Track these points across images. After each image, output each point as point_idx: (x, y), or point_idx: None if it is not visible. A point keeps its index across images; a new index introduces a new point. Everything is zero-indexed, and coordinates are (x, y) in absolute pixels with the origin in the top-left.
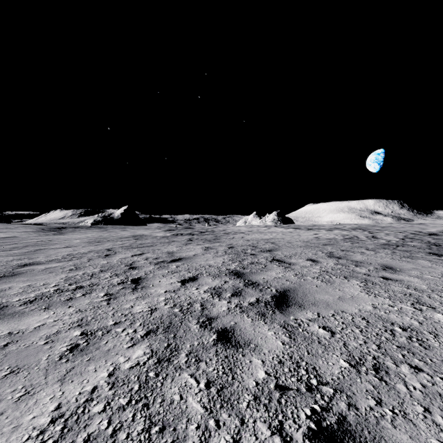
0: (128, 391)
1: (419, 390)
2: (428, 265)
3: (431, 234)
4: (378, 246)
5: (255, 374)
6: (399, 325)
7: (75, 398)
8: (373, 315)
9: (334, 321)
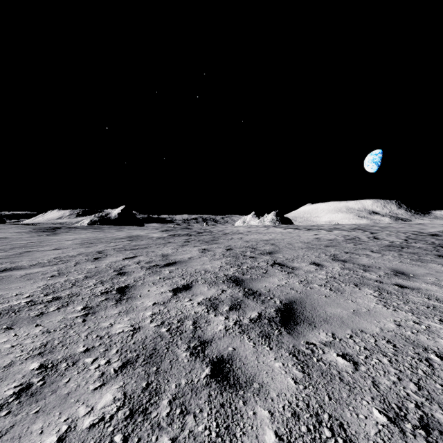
0: None
1: None
2: (442, 270)
3: (433, 234)
4: (382, 247)
5: (262, 436)
6: (435, 351)
7: None
8: (399, 336)
9: (354, 345)
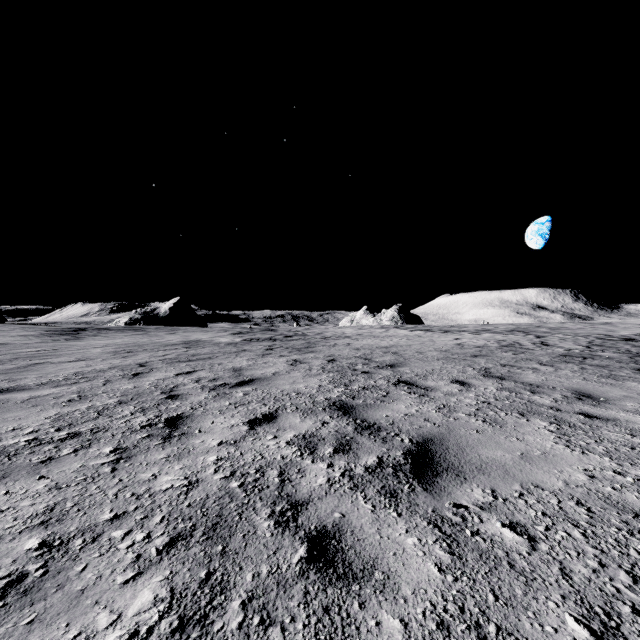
0: None
1: None
2: None
3: (627, 339)
4: (555, 357)
5: None
6: None
7: None
8: (594, 494)
9: (527, 509)
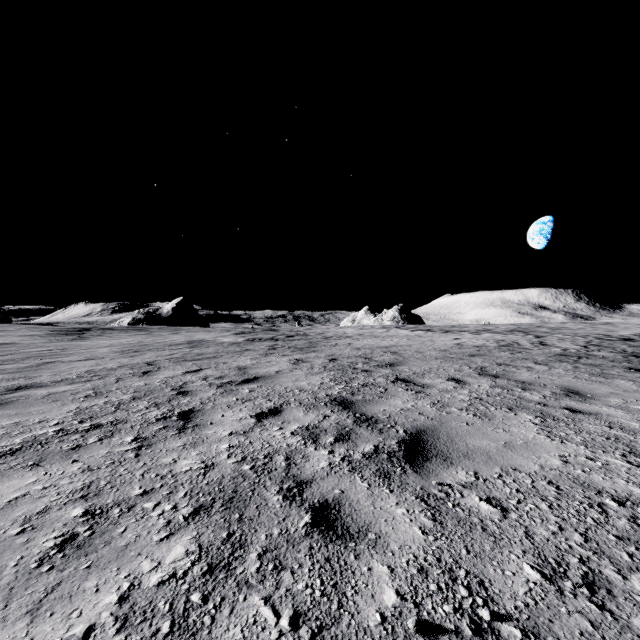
0: (150, 636)
1: None
2: (633, 388)
3: (625, 339)
4: (551, 357)
5: (379, 596)
6: (611, 495)
7: None
8: (565, 475)
9: (503, 487)
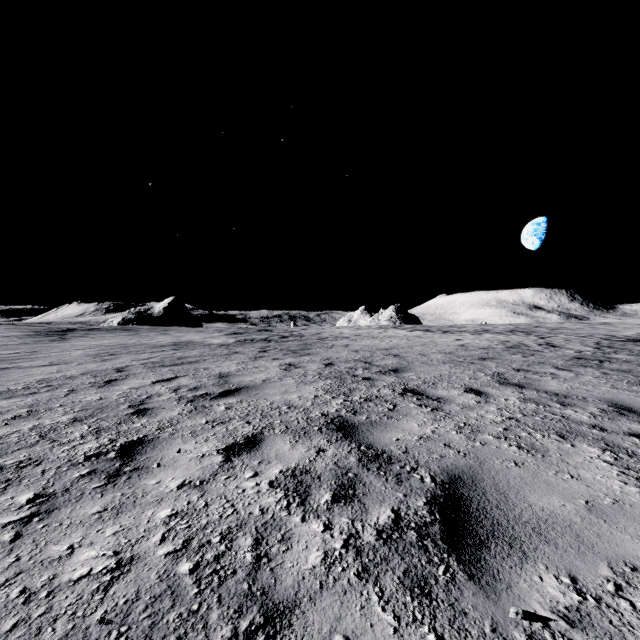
0: None
1: None
2: None
3: (633, 339)
4: (569, 361)
5: None
6: None
7: None
8: None
9: None
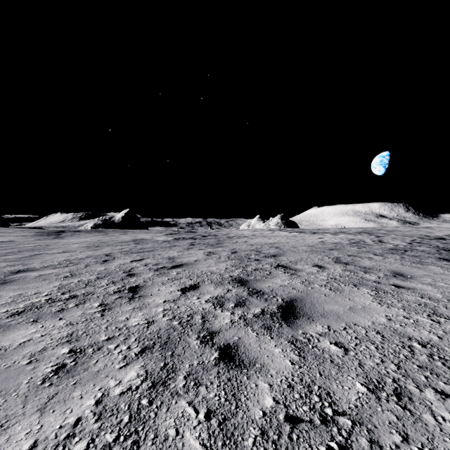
0: (116, 424)
1: (449, 421)
2: (440, 271)
3: (439, 238)
4: (385, 250)
5: (262, 401)
6: (418, 340)
7: (55, 433)
8: (388, 328)
9: (346, 336)
